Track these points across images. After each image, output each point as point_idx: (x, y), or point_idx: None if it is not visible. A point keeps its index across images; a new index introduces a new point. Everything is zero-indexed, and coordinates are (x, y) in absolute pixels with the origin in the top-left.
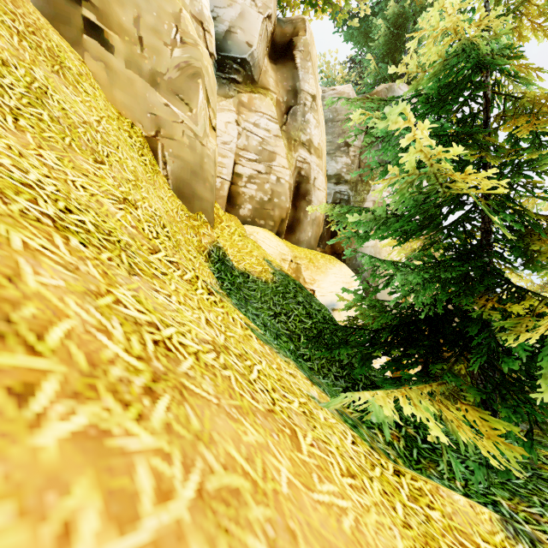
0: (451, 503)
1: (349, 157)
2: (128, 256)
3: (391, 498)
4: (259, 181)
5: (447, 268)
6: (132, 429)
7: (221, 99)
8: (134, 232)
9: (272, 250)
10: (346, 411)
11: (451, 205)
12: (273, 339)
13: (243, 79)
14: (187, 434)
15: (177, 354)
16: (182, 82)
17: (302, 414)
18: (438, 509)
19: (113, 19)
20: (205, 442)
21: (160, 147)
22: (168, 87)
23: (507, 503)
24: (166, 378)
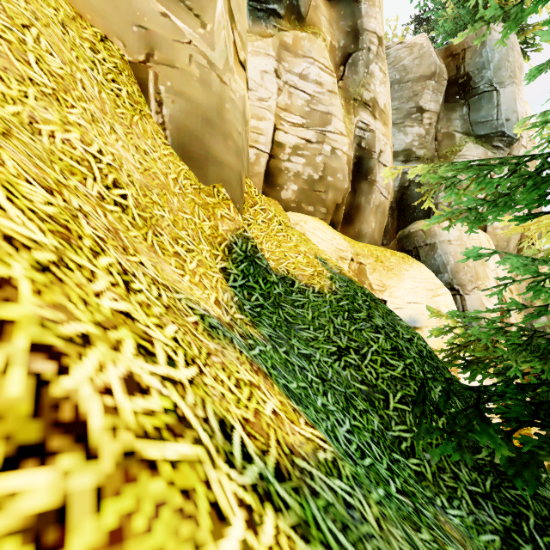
0: None
1: (423, 126)
2: None
3: None
4: (307, 153)
5: None
6: None
7: (255, 38)
8: None
9: (326, 245)
10: None
11: None
12: (341, 413)
13: (286, 11)
14: None
15: None
16: None
17: None
18: None
19: None
20: None
21: (152, 78)
22: None
23: None
24: None
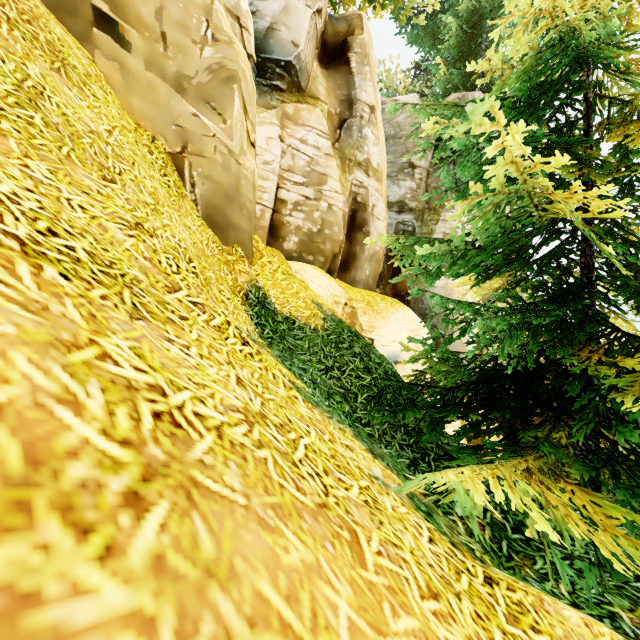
0: (561, 621)
1: (414, 180)
2: (133, 294)
3: (487, 624)
4: (306, 209)
5: (539, 312)
6: (87, 580)
7: (261, 110)
8: (146, 265)
9: (323, 291)
10: (416, 492)
11: (545, 233)
12: (324, 399)
13: (288, 86)
14: (192, 570)
15: (189, 432)
16: (214, 88)
17: (364, 505)
18: (546, 631)
19: (130, 10)
20: (222, 579)
21: (187, 166)
22: (197, 94)
23: (628, 616)
24: (166, 473)
